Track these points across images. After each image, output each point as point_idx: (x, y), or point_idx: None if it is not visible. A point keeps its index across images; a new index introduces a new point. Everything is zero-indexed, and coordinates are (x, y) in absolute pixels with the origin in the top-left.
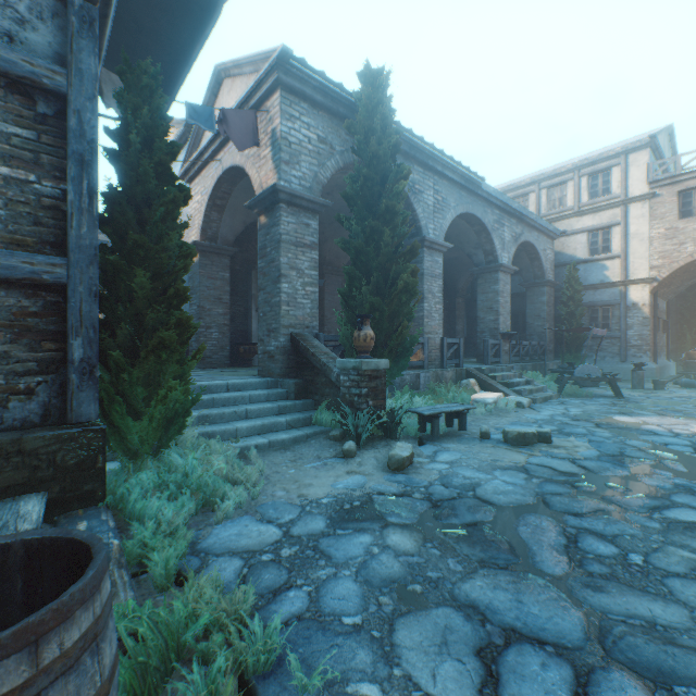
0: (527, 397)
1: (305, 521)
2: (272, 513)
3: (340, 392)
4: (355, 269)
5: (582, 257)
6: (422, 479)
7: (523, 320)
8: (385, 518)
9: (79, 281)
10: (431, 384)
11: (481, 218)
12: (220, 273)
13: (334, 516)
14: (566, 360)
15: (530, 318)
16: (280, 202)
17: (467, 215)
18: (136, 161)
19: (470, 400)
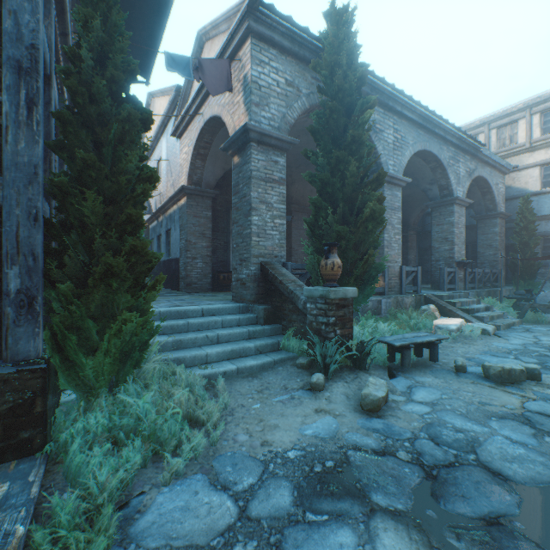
0: (490, 323)
1: (266, 490)
2: (229, 473)
3: (307, 319)
4: (321, 199)
5: (534, 189)
6: (402, 426)
7: (472, 250)
8: (368, 495)
9: (16, 202)
10: (391, 309)
11: (437, 154)
12: (203, 212)
13: (302, 483)
14: (519, 287)
15: (481, 247)
16: (250, 141)
17: (423, 153)
18: (91, 79)
19: (432, 326)
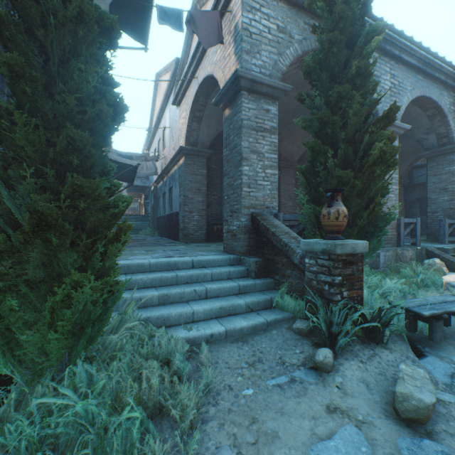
0: None
1: None
2: None
3: (305, 276)
4: (319, 141)
5: None
6: None
7: None
8: None
9: None
10: (391, 263)
11: (436, 100)
12: (199, 170)
13: None
14: None
15: None
16: (241, 90)
17: (421, 100)
18: None
19: (442, 283)
